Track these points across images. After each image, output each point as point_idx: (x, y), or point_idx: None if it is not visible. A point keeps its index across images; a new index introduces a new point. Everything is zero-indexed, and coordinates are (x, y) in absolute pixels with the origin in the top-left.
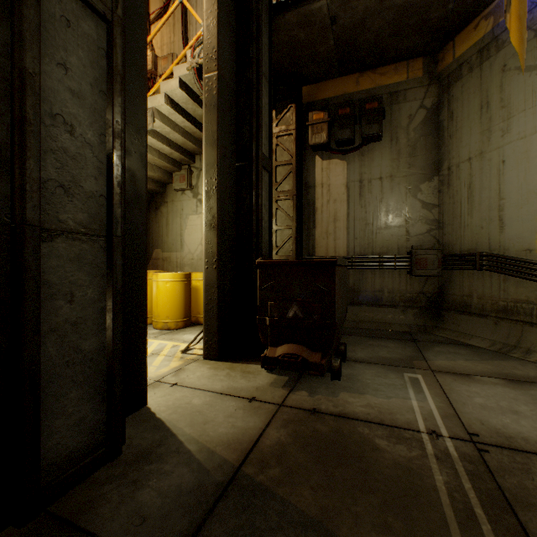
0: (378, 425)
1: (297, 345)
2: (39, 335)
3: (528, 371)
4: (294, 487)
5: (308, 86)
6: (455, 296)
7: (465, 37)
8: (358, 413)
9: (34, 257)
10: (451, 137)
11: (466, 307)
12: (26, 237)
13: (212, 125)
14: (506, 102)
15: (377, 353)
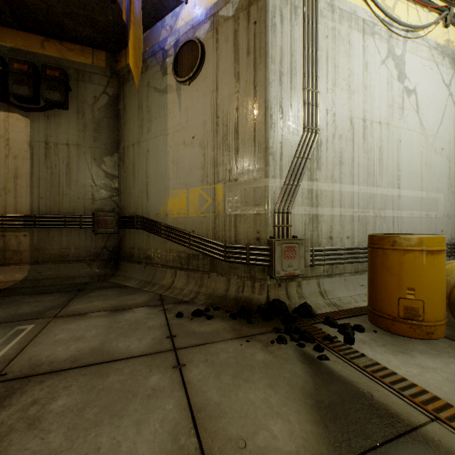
0: None
1: None
2: None
3: (139, 299)
4: None
5: None
6: (127, 249)
7: None
8: None
9: None
10: (125, 124)
11: (132, 257)
12: None
13: None
14: (150, 109)
15: (17, 311)
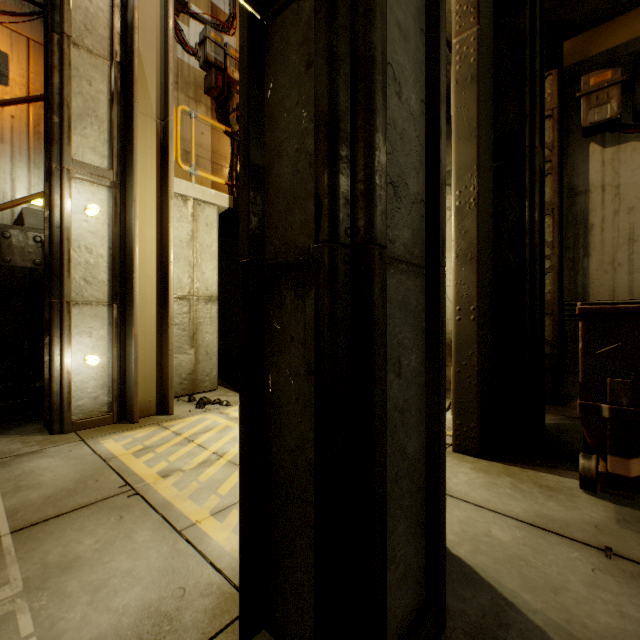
0: None
1: None
2: (384, 434)
3: None
4: None
5: (573, 38)
6: None
7: None
8: None
9: (381, 300)
10: None
11: None
12: (375, 265)
13: (468, 108)
14: None
15: None
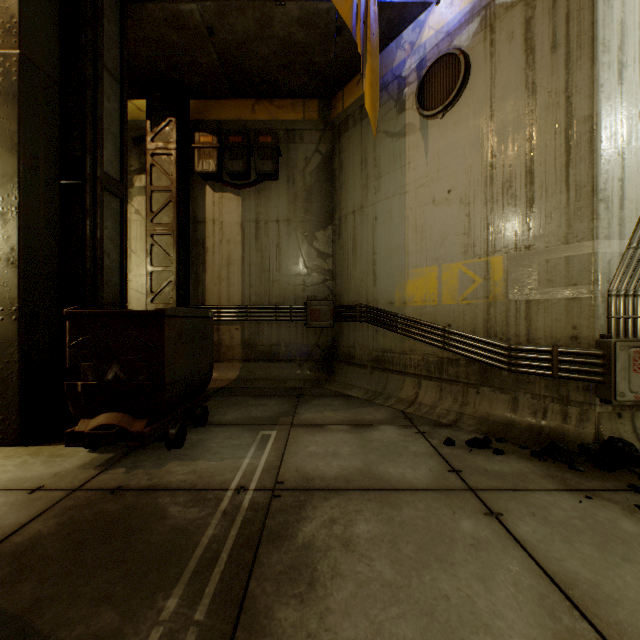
0: (186, 492)
1: (118, 413)
2: None
3: (377, 415)
4: (14, 586)
5: (197, 100)
6: (344, 348)
7: (351, 90)
8: (173, 482)
9: None
10: (342, 187)
11: (351, 358)
12: None
13: (11, 122)
14: (378, 162)
15: (249, 413)
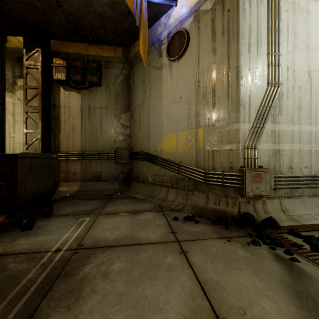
0: (24, 254)
1: None
2: None
3: (146, 206)
4: None
5: (55, 40)
6: (135, 173)
7: (138, 44)
8: (18, 249)
9: None
10: (134, 92)
11: (138, 178)
12: None
13: None
14: (150, 81)
15: (78, 209)
